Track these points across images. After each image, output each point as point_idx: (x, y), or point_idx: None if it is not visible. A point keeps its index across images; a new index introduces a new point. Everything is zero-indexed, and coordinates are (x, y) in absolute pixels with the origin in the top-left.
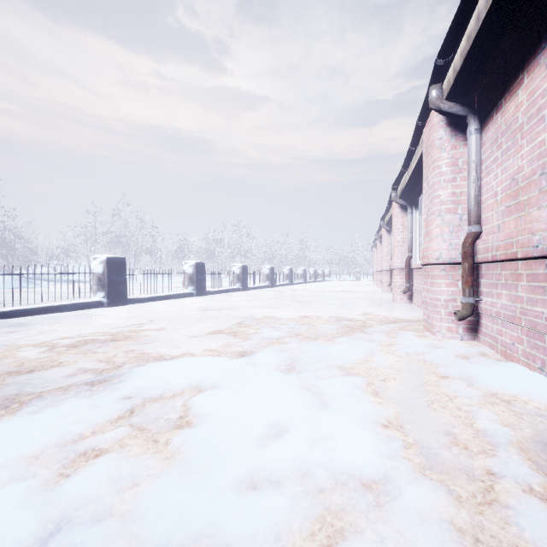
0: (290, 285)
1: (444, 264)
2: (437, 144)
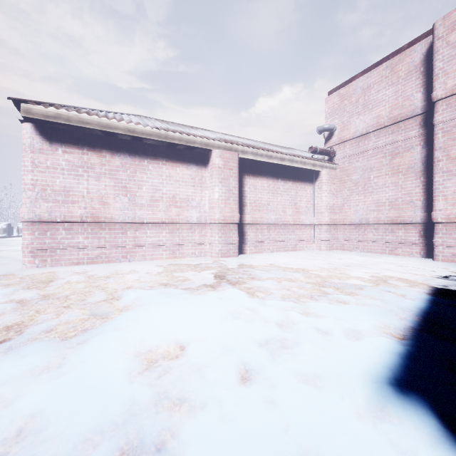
0: (8, 237)
1: None
2: None
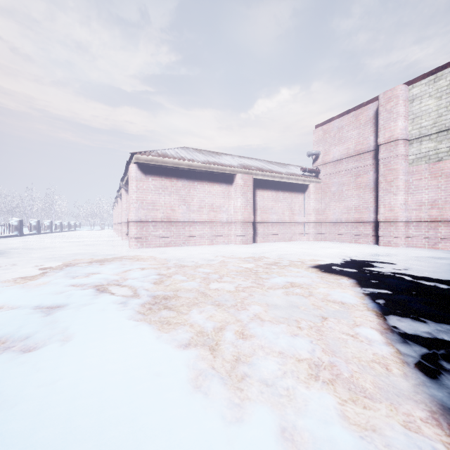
0: (51, 233)
1: (124, 223)
2: (123, 194)
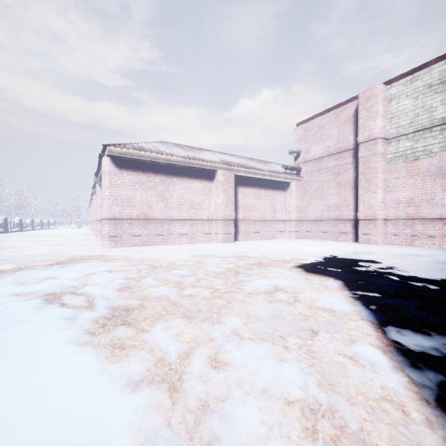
0: (20, 231)
1: (99, 220)
2: (98, 190)
